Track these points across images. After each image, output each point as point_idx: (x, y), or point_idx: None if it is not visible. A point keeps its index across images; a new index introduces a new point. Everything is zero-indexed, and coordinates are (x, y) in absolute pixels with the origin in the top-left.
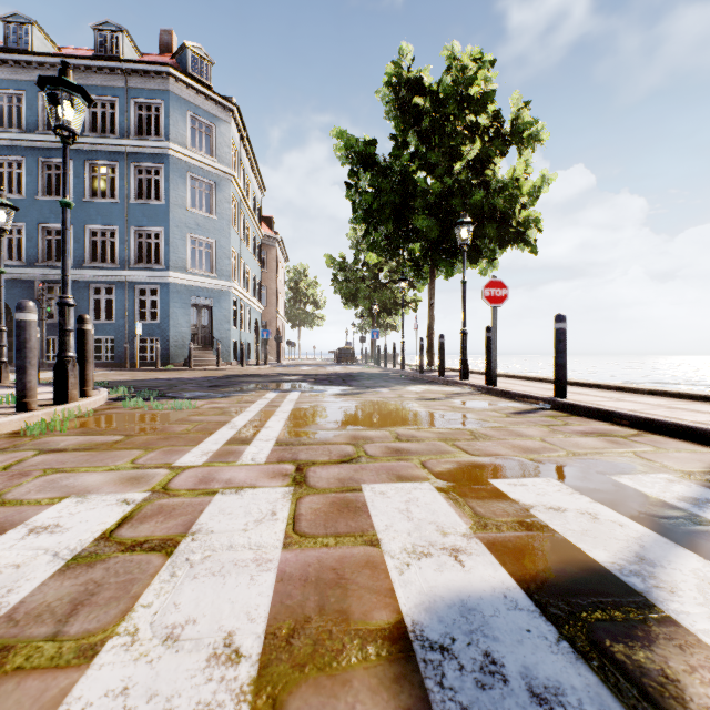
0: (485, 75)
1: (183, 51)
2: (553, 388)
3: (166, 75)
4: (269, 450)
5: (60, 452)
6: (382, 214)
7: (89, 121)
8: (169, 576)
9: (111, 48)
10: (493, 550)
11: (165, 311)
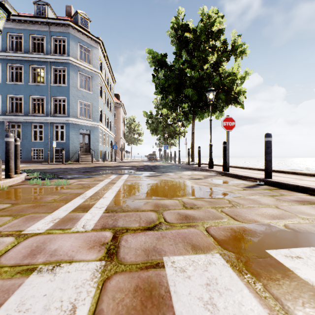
0: (220, 21)
1: (76, 15)
2: (259, 173)
3: (68, 25)
4: (98, 217)
5: None
6: (169, 89)
7: (31, 47)
8: None
9: (42, 12)
10: None
11: (67, 136)
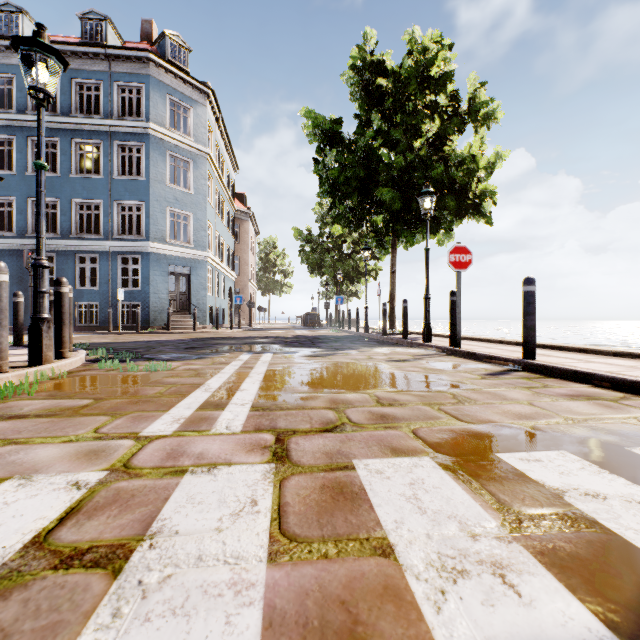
0: (445, 57)
1: (163, 39)
2: (516, 350)
3: (147, 61)
4: (244, 417)
5: (20, 418)
6: (347, 187)
7: (75, 103)
8: (109, 616)
9: (96, 35)
10: (547, 565)
11: (146, 278)
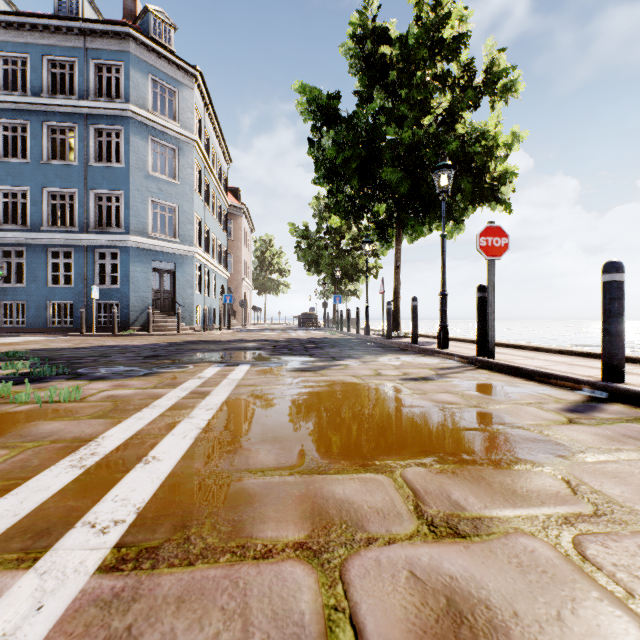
0: (460, 14)
1: (145, 15)
2: (569, 362)
3: (127, 37)
4: (53, 616)
5: None
6: (346, 169)
7: (47, 82)
8: None
9: (71, 9)
10: None
11: (126, 275)
